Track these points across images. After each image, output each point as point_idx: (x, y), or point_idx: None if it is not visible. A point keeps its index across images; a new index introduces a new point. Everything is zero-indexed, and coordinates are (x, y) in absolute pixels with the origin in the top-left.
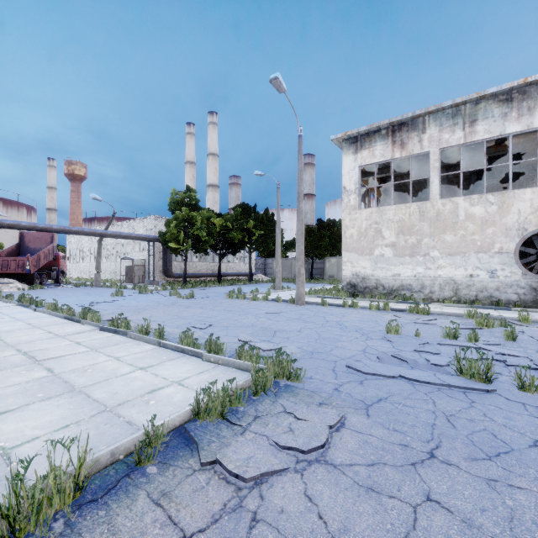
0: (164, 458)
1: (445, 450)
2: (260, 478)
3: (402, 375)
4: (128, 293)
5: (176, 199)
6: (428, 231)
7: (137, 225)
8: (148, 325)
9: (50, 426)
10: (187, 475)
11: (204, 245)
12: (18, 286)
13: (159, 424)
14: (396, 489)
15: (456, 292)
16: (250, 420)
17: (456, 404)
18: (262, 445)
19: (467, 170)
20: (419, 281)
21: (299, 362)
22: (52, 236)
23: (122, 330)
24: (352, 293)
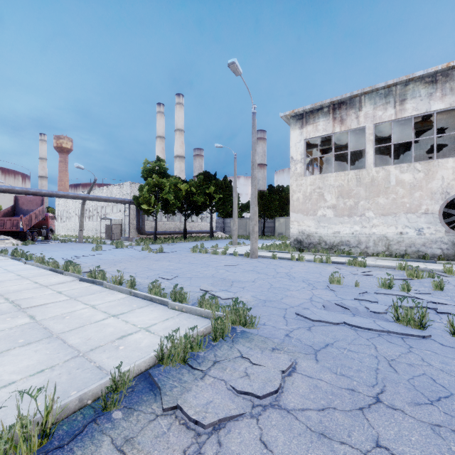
0: (129, 403)
1: (389, 395)
2: (218, 424)
3: (345, 322)
4: (106, 248)
5: (147, 168)
6: (364, 195)
7: (115, 190)
8: (121, 276)
9: (27, 371)
10: (150, 420)
11: (172, 207)
12: (13, 242)
13: (125, 369)
14: (346, 435)
15: (388, 247)
16: (209, 365)
17: (396, 349)
18: (220, 390)
19: (398, 142)
20: (356, 237)
21: (254, 310)
22: (42, 199)
23: (98, 281)
24: (298, 248)
